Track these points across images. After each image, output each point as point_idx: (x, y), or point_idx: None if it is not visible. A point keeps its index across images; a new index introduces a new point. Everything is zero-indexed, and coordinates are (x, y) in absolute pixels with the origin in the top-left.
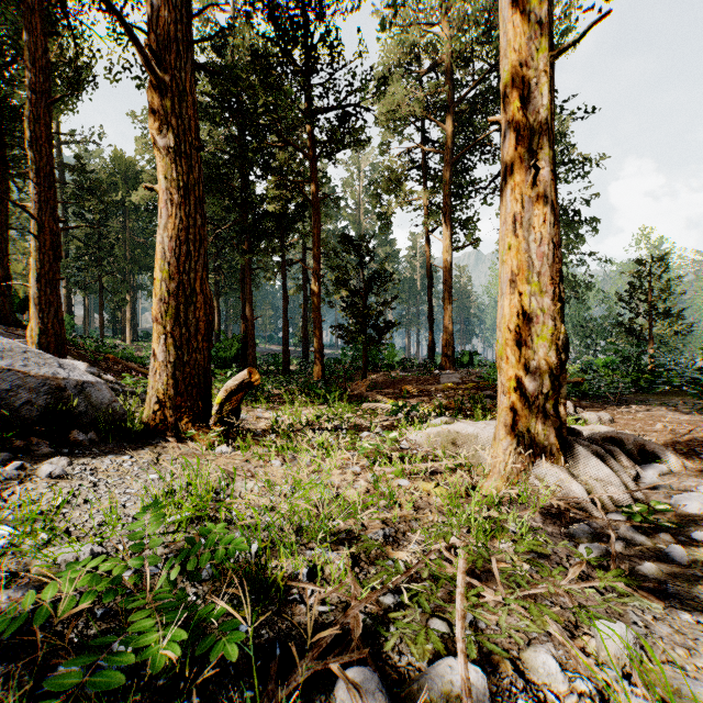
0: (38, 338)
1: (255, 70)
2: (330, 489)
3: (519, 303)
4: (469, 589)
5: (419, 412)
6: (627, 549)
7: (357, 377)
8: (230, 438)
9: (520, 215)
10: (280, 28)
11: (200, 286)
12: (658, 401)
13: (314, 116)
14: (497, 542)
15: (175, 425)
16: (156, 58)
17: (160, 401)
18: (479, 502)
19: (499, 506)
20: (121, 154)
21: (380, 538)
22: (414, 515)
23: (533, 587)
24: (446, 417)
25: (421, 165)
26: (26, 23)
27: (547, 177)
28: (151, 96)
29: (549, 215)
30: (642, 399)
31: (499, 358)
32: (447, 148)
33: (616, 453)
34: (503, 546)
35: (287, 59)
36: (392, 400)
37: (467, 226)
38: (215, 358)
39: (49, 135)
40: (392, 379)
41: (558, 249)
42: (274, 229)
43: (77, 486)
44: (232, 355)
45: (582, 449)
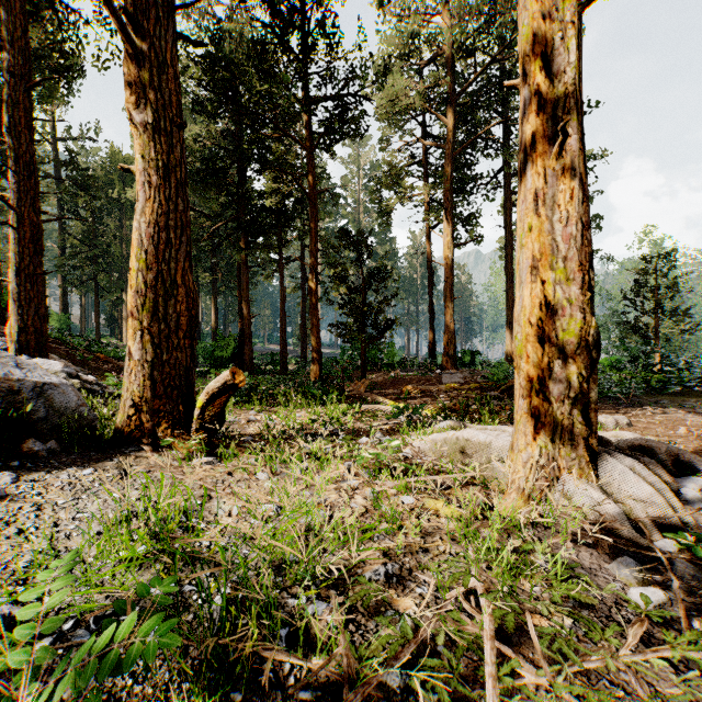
0: (18, 336)
1: (249, 56)
2: (322, 509)
3: (541, 293)
4: (498, 658)
5: (421, 415)
6: (689, 594)
7: (356, 377)
8: (214, 445)
9: (542, 191)
10: (276, 12)
11: (181, 277)
12: (672, 402)
13: (311, 104)
14: (525, 583)
15: (152, 431)
16: (132, 24)
17: (136, 405)
18: (498, 527)
19: (522, 533)
20: (118, 151)
21: (381, 579)
22: (422, 544)
23: (584, 658)
24: (451, 421)
25: (421, 160)
26: (5, 2)
27: (575, 146)
28: (126, 66)
29: (577, 190)
30: (654, 400)
31: (517, 357)
32: (449, 142)
33: (652, 465)
34: (534, 589)
35: (283, 46)
36: (393, 401)
37: (469, 223)
38: (211, 357)
39: (30, 121)
40: (392, 379)
41: (587, 230)
42: (271, 225)
43: (16, 510)
44: (228, 354)
45: (617, 463)
